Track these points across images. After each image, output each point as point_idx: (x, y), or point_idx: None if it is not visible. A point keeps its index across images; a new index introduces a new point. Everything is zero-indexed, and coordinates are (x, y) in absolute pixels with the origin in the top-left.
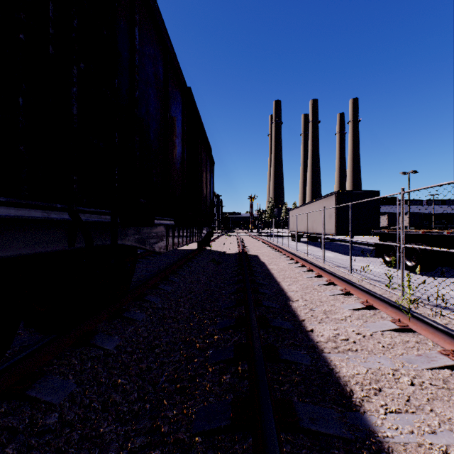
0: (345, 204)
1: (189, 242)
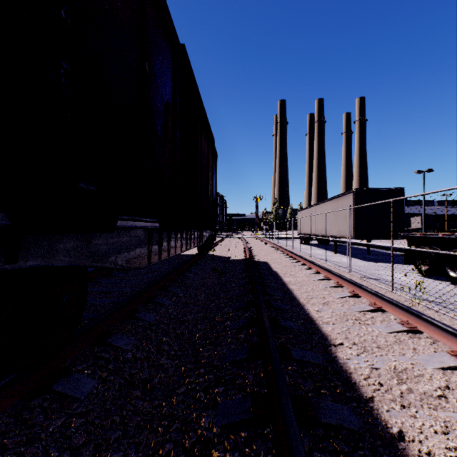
0: (383, 201)
1: (184, 249)
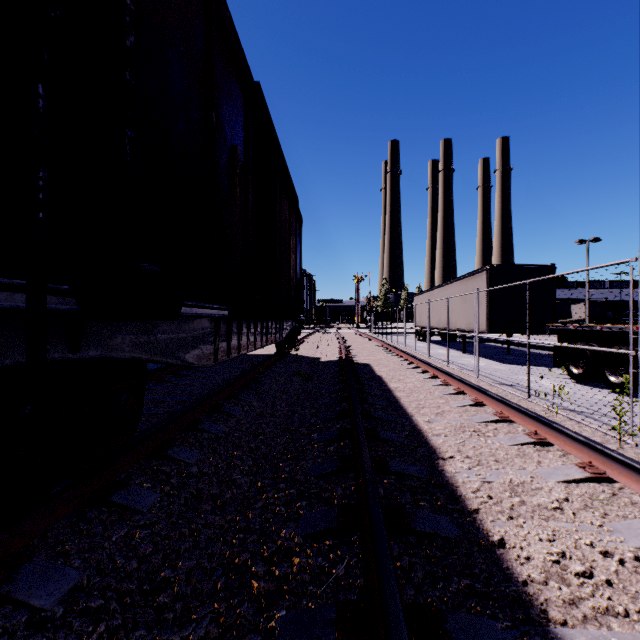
0: (517, 283)
1: (259, 346)
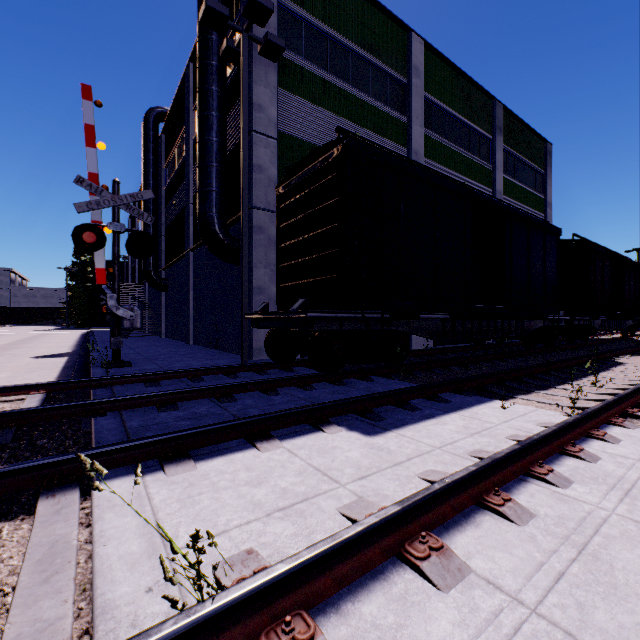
0: None
1: (613, 329)
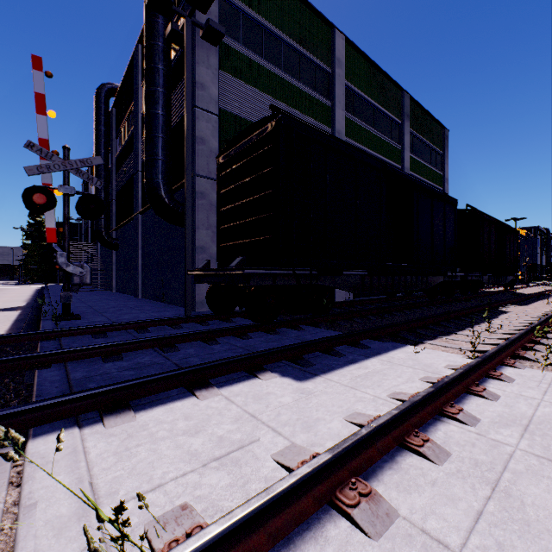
0: None
1: (497, 283)
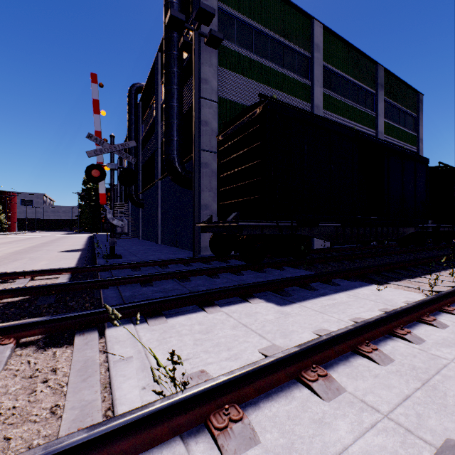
0: None
1: None
